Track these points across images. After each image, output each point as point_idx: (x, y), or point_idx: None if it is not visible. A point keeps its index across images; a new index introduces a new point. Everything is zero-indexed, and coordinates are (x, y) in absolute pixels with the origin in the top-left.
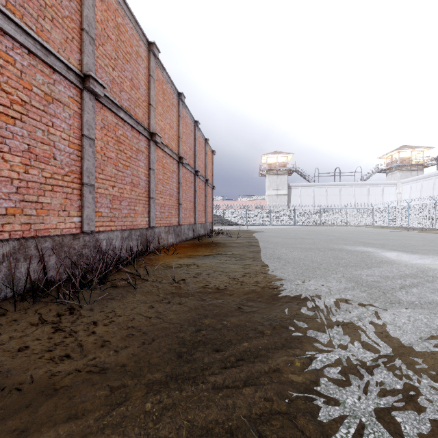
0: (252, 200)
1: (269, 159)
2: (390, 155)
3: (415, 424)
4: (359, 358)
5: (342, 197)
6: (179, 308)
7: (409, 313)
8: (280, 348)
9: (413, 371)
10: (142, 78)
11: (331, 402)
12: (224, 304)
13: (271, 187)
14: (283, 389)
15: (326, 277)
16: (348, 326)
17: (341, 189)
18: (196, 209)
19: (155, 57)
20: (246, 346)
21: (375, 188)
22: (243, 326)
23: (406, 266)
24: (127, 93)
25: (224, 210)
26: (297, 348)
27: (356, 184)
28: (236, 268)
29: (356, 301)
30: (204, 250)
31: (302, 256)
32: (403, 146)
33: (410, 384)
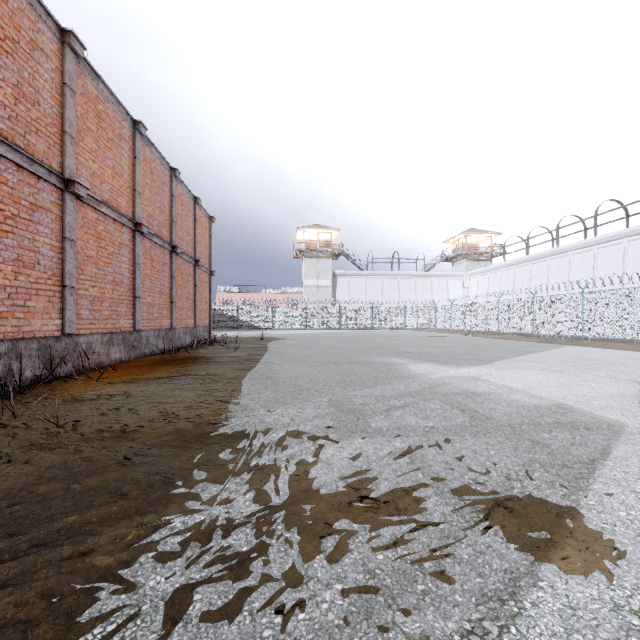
0: (283, 293)
1: (307, 234)
2: (457, 239)
3: (214, 599)
4: (233, 515)
5: (401, 291)
6: (17, 469)
7: (361, 444)
8: (127, 517)
9: (285, 524)
10: (44, 86)
11: (120, 589)
12: (105, 456)
13: (309, 275)
14: (68, 581)
15: (306, 402)
16: (263, 470)
17: (401, 281)
18: (173, 306)
19: (76, 55)
20: (69, 521)
21: (440, 281)
22: (100, 489)
23: (420, 381)
24: (6, 107)
25: (240, 307)
26: (156, 512)
27: (418, 275)
28: (188, 396)
29: (311, 433)
30: (165, 370)
31: (305, 373)
32: (470, 229)
33: (263, 542)
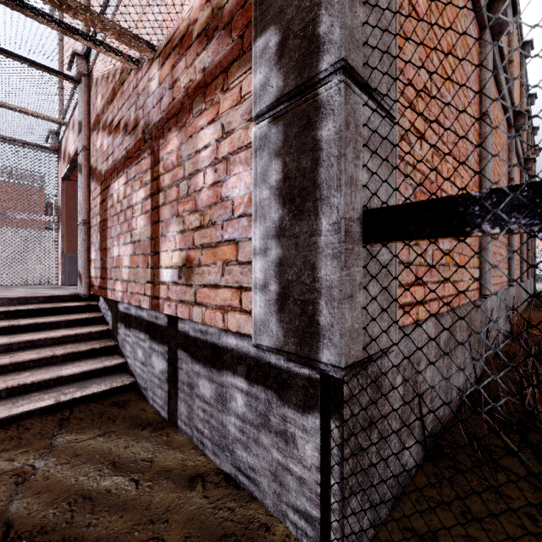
0: None
1: None
2: None
3: None
4: None
5: None
6: None
7: None
8: None
9: None
10: None
11: None
12: None
13: None
14: None
15: None
16: None
17: None
18: (529, 254)
19: None
20: None
21: None
22: None
23: None
24: None
25: None
26: None
27: None
28: None
29: None
30: None
31: None
32: None
33: None
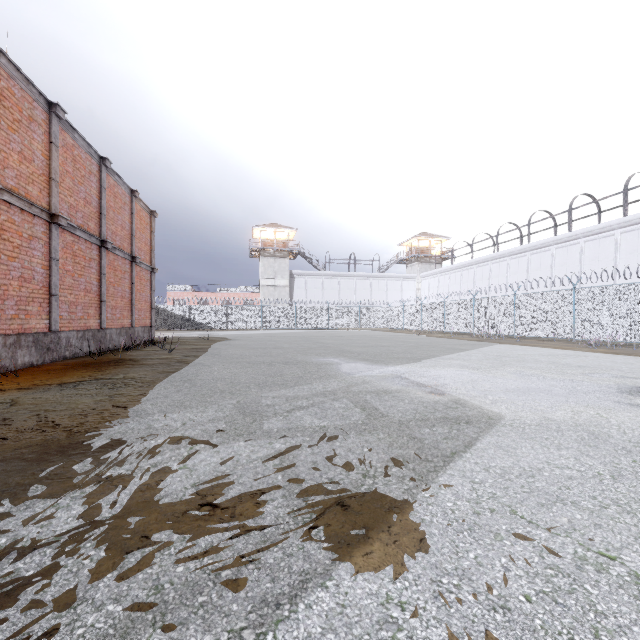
0: (239, 293)
1: (264, 233)
2: (410, 242)
3: None
4: (42, 535)
5: (358, 292)
6: None
7: (240, 448)
8: None
9: (97, 541)
10: None
11: None
12: None
13: (266, 275)
14: None
15: (211, 405)
16: (113, 481)
17: (357, 282)
18: (103, 305)
19: None
20: None
21: (394, 282)
22: None
23: (342, 381)
24: None
25: (191, 306)
26: None
27: (374, 276)
28: (84, 402)
29: (194, 438)
30: (77, 374)
31: (231, 374)
32: (423, 233)
33: (56, 564)
